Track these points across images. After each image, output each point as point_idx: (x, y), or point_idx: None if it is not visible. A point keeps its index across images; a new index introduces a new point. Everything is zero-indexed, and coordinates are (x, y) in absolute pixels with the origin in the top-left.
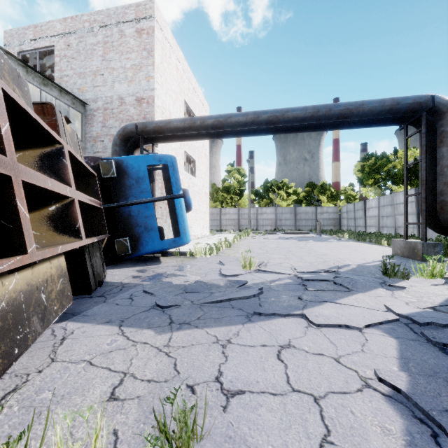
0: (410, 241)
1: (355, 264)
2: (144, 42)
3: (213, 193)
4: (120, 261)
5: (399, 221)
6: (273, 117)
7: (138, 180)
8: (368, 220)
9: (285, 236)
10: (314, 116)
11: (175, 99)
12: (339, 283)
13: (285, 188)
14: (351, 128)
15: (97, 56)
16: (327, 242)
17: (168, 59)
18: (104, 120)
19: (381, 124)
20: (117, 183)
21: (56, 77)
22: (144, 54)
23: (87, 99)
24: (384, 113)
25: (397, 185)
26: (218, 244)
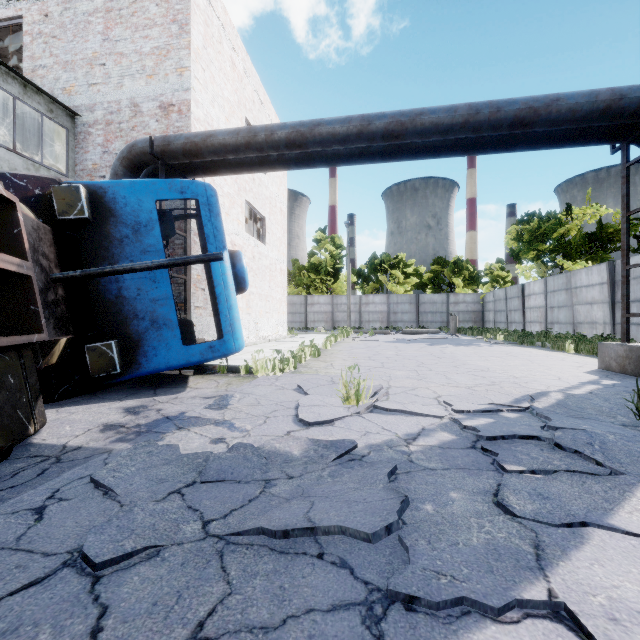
0: (639, 345)
1: (554, 389)
2: (174, 9)
3: (295, 273)
4: (101, 387)
5: (580, 314)
6: (395, 124)
7: (138, 229)
8: (528, 312)
9: (404, 337)
10: (469, 122)
11: (229, 114)
12: (572, 449)
13: (401, 266)
14: (529, 149)
15: (94, 33)
16: (474, 347)
17: (216, 45)
18: (106, 142)
19: (582, 142)
20: (93, 233)
21: (25, 69)
22: (174, 30)
23: (77, 107)
24: (596, 116)
25: (573, 259)
26: (298, 351)
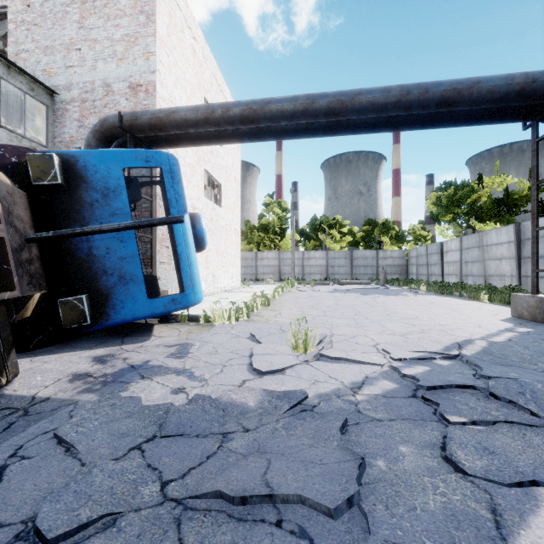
0: None
1: (477, 337)
2: (141, 1)
3: (247, 233)
4: (73, 337)
5: (490, 268)
6: (336, 102)
7: (107, 194)
8: (446, 266)
9: (341, 287)
10: (401, 101)
11: (190, 94)
12: (507, 399)
13: (338, 227)
14: (452, 125)
15: (71, 22)
16: (402, 296)
17: (179, 34)
18: (82, 117)
19: (498, 120)
20: (66, 198)
21: (10, 53)
22: (141, 20)
23: (56, 86)
24: (511, 97)
25: (483, 221)
26: (250, 302)
